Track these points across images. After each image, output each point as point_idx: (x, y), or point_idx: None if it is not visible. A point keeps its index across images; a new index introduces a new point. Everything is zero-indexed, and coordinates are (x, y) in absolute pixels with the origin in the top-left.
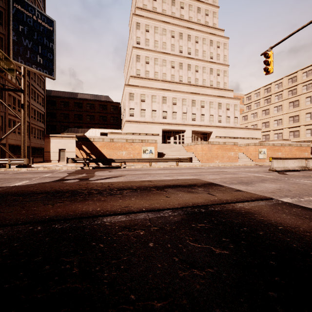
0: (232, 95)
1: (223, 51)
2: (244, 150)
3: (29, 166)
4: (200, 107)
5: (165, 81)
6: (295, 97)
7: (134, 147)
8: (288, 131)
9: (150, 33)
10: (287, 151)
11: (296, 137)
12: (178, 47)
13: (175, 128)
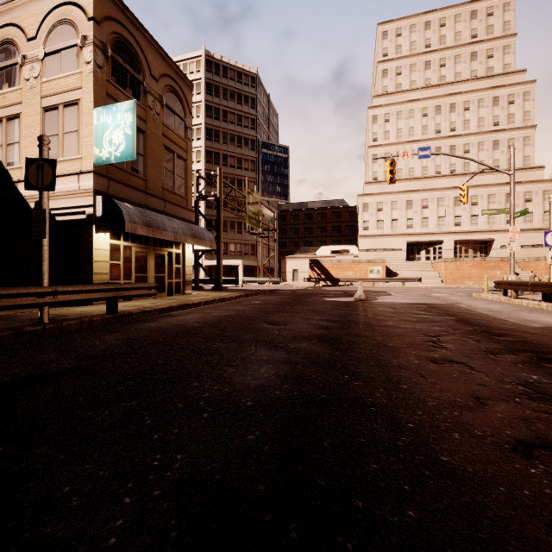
0: (542, 174)
1: (521, 107)
2: (533, 267)
3: (279, 284)
4: (469, 205)
5: (411, 179)
6: None
7: (361, 268)
8: None
9: (391, 122)
10: None
11: None
12: (434, 127)
13: (425, 240)
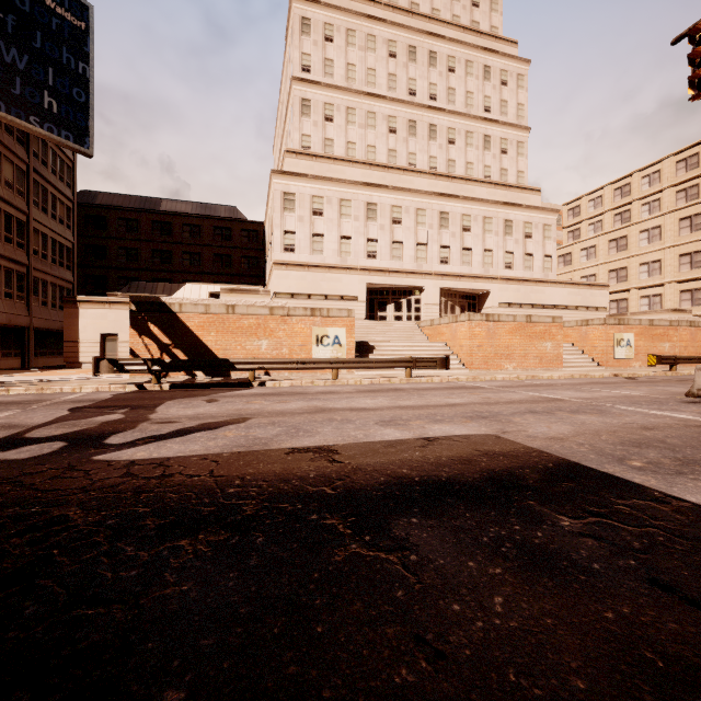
0: (539, 201)
1: (515, 95)
2: (575, 337)
3: None
4: (459, 229)
5: (372, 165)
6: (695, 205)
7: (293, 330)
8: (677, 291)
9: (336, 45)
10: (685, 340)
11: (699, 305)
12: (406, 81)
13: (398, 283)
